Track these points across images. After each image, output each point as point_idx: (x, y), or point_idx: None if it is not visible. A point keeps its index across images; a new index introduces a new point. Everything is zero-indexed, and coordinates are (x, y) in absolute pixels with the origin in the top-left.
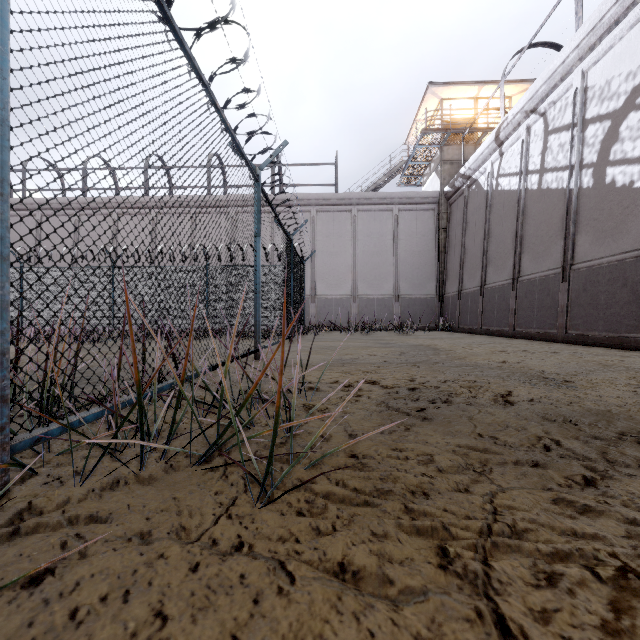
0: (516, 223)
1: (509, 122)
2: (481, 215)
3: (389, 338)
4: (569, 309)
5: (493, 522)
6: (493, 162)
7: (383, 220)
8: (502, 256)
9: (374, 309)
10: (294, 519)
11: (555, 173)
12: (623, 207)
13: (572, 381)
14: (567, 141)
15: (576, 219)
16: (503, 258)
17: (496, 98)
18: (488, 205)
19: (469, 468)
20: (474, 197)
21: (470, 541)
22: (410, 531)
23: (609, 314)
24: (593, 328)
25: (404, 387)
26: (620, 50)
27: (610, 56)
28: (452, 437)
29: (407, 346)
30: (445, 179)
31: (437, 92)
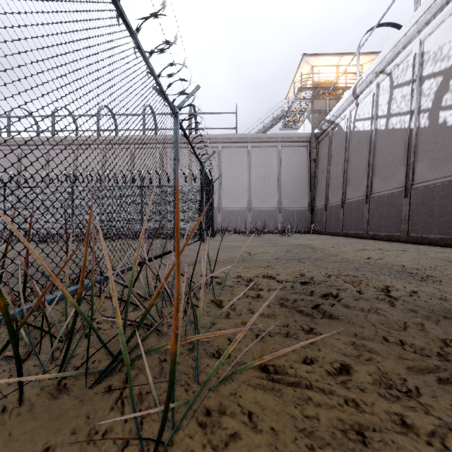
0: (369, 154)
1: (363, 80)
2: (342, 149)
3: (275, 239)
4: (410, 217)
5: None
6: (351, 110)
7: (270, 153)
8: (358, 179)
9: (264, 218)
10: None
11: (399, 117)
12: None
13: (433, 276)
14: (408, 93)
15: (415, 151)
16: (359, 180)
17: (352, 65)
18: (347, 142)
19: (391, 385)
20: (336, 136)
21: None
22: None
23: (442, 221)
24: (429, 232)
25: (297, 282)
26: (450, 23)
27: (442, 28)
28: (358, 340)
29: (290, 245)
30: (315, 124)
31: (309, 61)
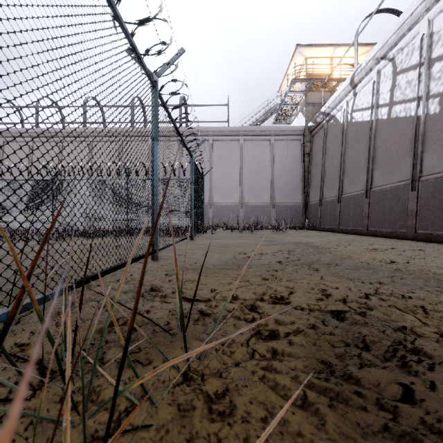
0: (368, 146)
1: (362, 68)
2: (338, 142)
3: (270, 236)
4: (418, 213)
5: None
6: (348, 101)
7: (263, 147)
8: (356, 172)
9: (256, 213)
10: None
11: (403, 104)
12: None
13: None
14: (414, 78)
15: (424, 140)
16: (357, 174)
17: (346, 57)
18: (344, 134)
19: None
20: (332, 129)
21: None
22: None
23: None
24: (442, 228)
25: (326, 311)
26: None
27: None
28: None
29: (289, 244)
30: (309, 117)
31: (303, 52)
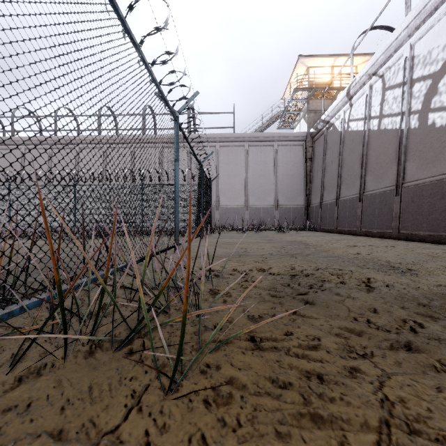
0: (362, 154)
1: (357, 82)
2: (336, 148)
3: (272, 236)
4: (401, 215)
5: (390, 417)
6: (345, 111)
7: (267, 152)
8: (352, 177)
9: (260, 215)
10: (200, 412)
11: (390, 118)
12: (441, 141)
13: (413, 269)
14: (399, 95)
15: (406, 151)
16: (352, 179)
17: (346, 66)
18: (341, 141)
19: (352, 351)
20: (331, 136)
21: (373, 441)
22: (311, 426)
23: (431, 219)
24: (419, 229)
25: (287, 274)
26: (438, 29)
27: (431, 33)
28: (332, 320)
29: (285, 242)
30: (310, 123)
31: (305, 62)
